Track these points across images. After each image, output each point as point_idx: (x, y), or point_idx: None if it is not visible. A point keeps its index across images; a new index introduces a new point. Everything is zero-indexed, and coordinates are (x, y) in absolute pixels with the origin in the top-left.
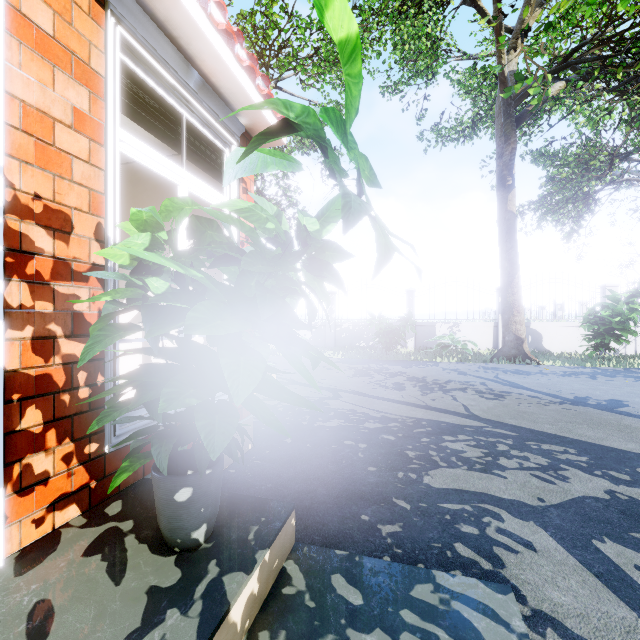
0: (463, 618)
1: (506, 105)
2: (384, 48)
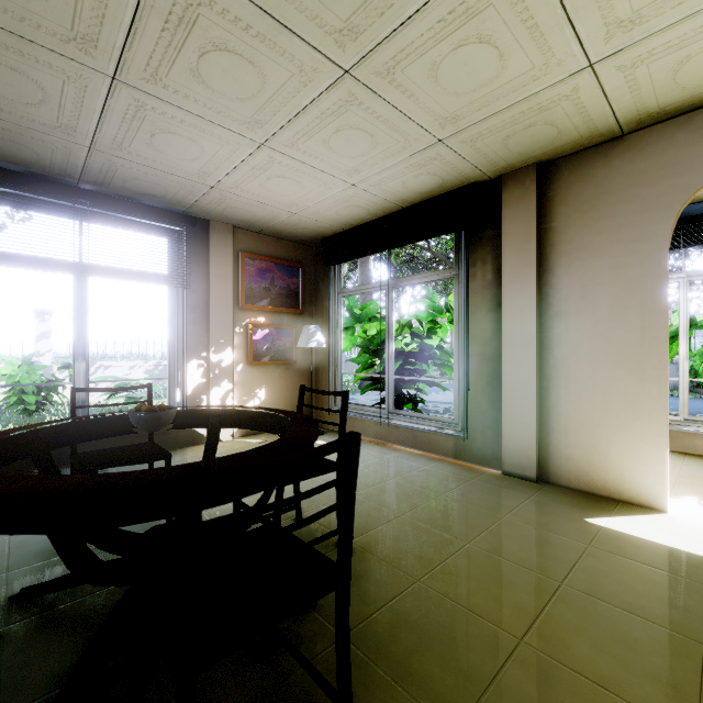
0: None
1: None
2: None
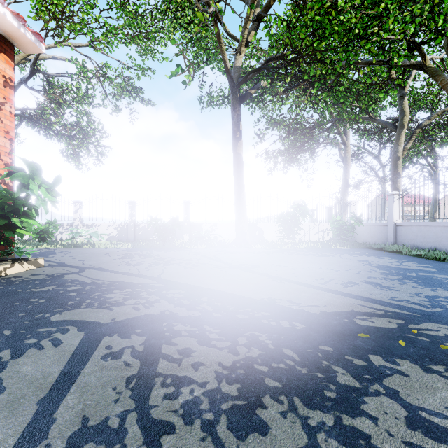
0: None
1: (232, 86)
2: (157, 34)
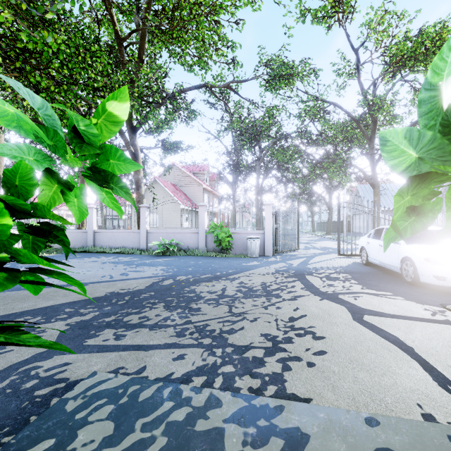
0: (97, 392)
1: None
2: None
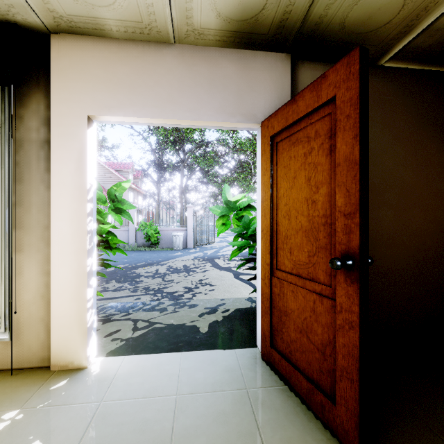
0: (103, 307)
1: None
2: None
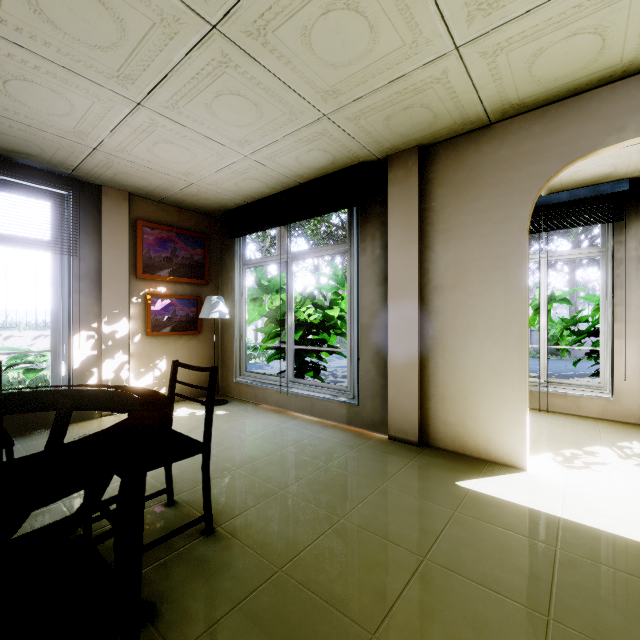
0: None
1: None
2: None
